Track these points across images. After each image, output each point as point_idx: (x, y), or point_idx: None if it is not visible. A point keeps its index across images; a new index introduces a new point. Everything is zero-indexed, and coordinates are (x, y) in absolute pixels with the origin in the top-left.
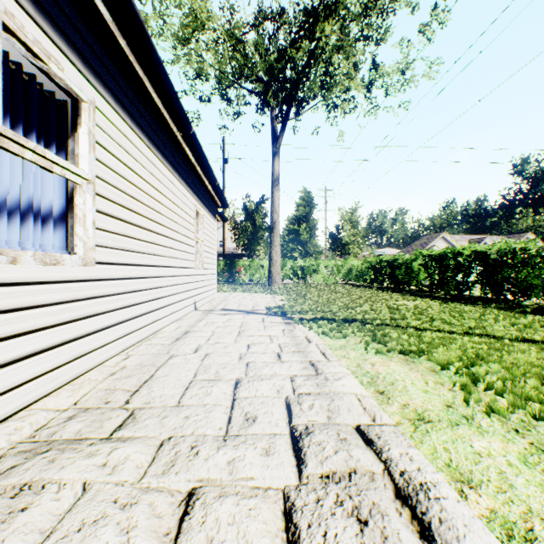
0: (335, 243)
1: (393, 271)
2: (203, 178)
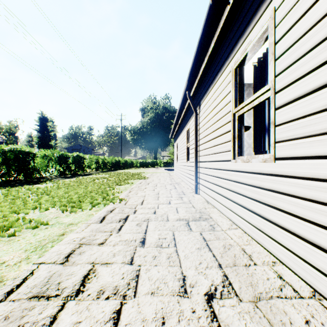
0: None
1: None
2: None
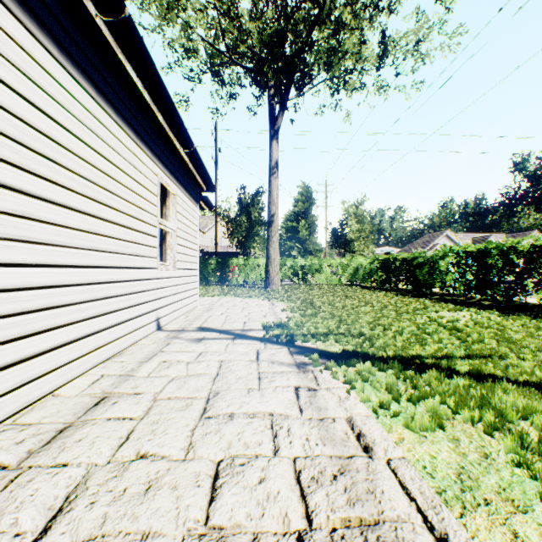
0: (338, 240)
1: (411, 271)
2: (171, 137)
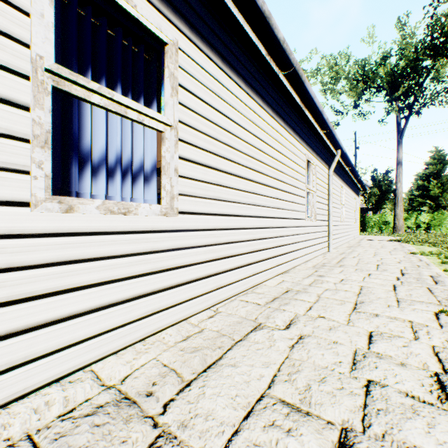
0: None
1: None
2: (357, 185)
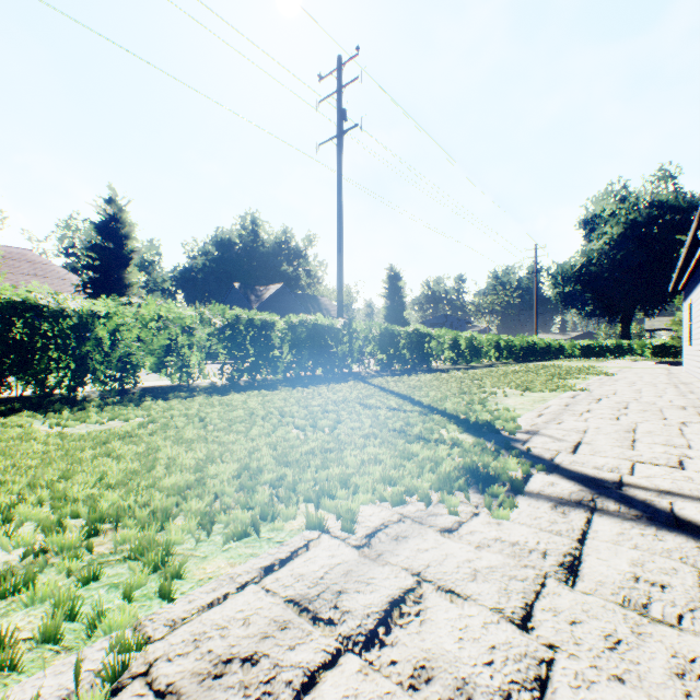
0: None
1: None
2: None
